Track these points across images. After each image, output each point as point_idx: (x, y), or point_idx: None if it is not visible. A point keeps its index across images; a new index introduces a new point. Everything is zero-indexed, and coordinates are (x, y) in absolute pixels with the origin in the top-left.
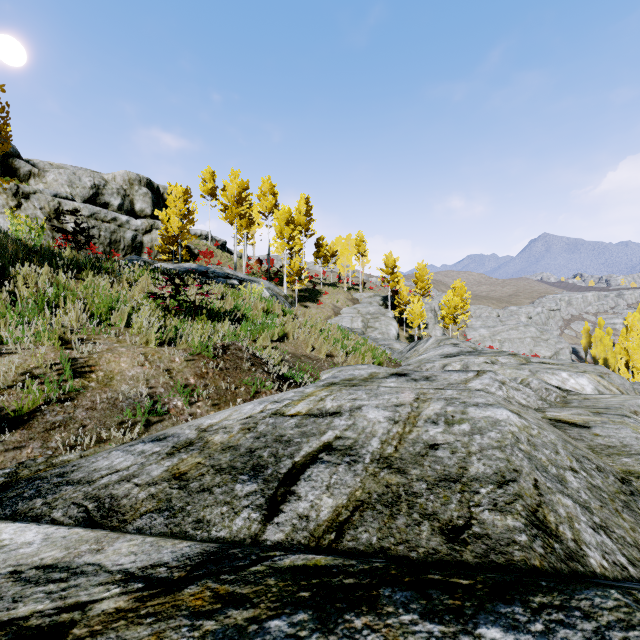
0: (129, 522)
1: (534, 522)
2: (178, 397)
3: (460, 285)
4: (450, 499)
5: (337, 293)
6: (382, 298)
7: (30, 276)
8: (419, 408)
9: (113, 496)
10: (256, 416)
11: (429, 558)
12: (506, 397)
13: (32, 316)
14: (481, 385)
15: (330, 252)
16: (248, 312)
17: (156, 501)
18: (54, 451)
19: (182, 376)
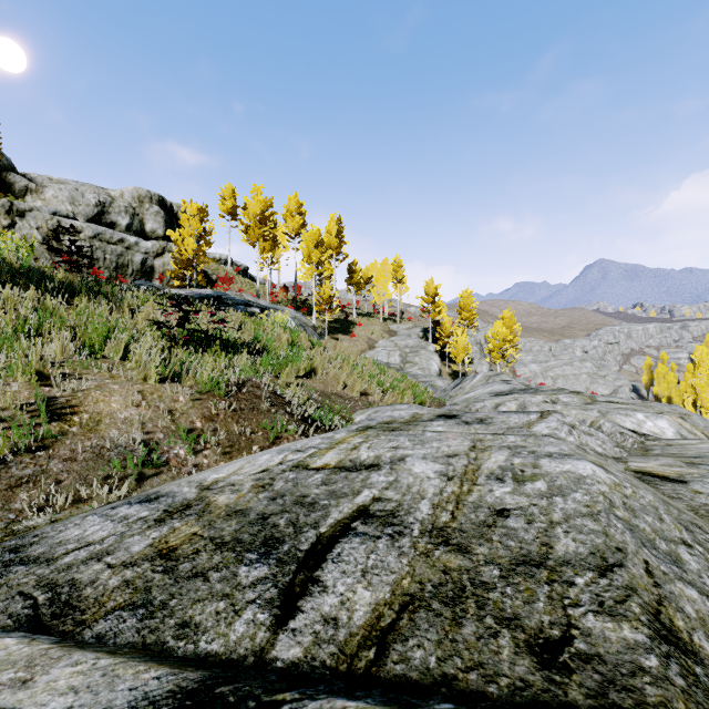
0: (88, 625)
1: (660, 632)
2: (180, 444)
3: (509, 315)
4: (535, 594)
5: (372, 324)
6: (422, 330)
7: (13, 301)
8: (478, 460)
9: (75, 583)
10: (273, 469)
11: (517, 697)
12: (579, 444)
13: (7, 346)
14: (548, 429)
15: (364, 279)
16: (270, 344)
17: (130, 591)
18: (18, 514)
19: (187, 418)
